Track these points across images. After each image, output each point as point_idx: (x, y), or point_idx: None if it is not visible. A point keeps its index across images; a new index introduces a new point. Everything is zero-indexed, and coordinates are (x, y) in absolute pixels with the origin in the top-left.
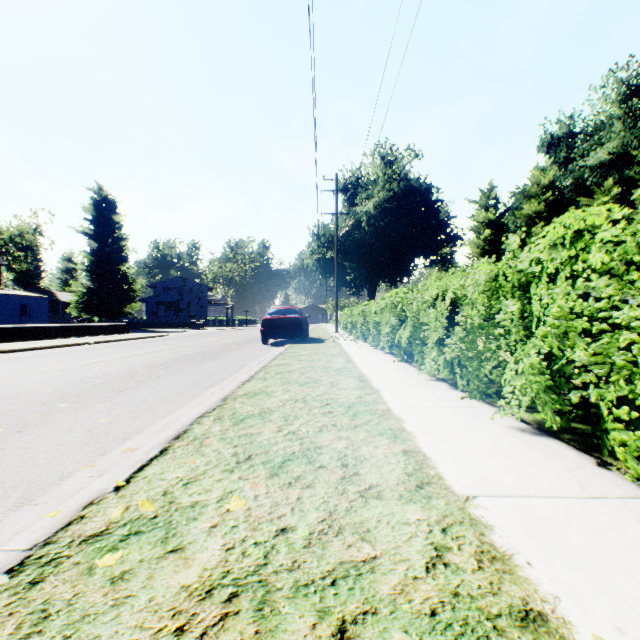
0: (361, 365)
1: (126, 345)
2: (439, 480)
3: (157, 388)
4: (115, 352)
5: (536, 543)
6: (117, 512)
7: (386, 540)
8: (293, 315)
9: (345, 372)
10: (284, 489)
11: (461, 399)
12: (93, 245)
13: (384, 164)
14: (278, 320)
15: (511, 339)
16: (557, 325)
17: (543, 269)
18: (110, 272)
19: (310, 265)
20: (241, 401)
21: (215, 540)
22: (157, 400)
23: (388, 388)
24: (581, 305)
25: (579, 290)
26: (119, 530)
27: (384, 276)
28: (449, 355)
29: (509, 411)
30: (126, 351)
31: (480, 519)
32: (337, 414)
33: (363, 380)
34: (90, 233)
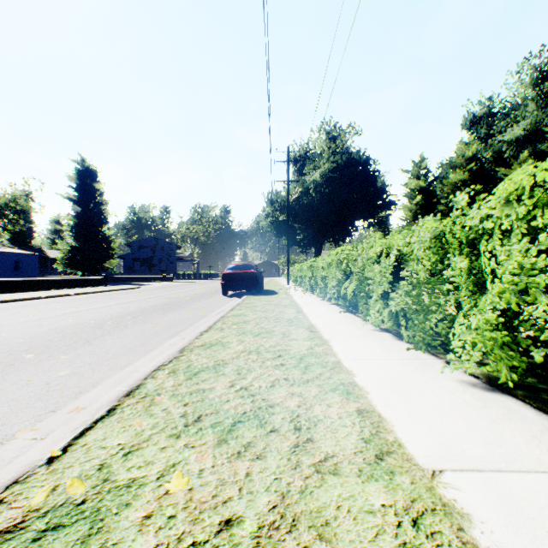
0: (310, 315)
1: (102, 296)
2: (399, 448)
3: (121, 338)
4: (91, 303)
5: (527, 543)
6: (40, 495)
7: (349, 539)
8: (250, 270)
9: (296, 322)
10: (232, 461)
11: (407, 350)
12: (77, 209)
13: (329, 139)
14: (236, 274)
15: (460, 294)
16: (515, 281)
17: (495, 225)
18: (91, 232)
19: (265, 227)
20: (197, 352)
21: (146, 539)
22: (119, 350)
23: (336, 339)
24: (543, 261)
25: (541, 245)
26: (36, 523)
27: (329, 236)
28: (394, 308)
29: (460, 366)
30: (101, 302)
31: (453, 505)
32: (289, 367)
33: (313, 330)
34: (74, 199)
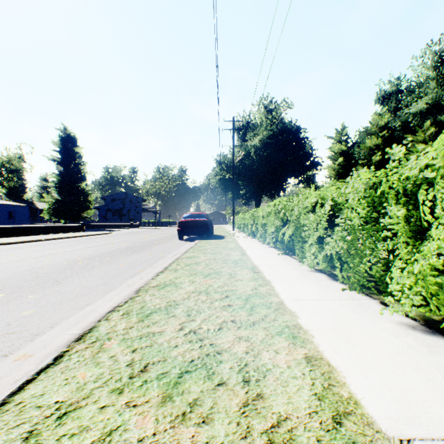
0: (253, 257)
1: (78, 240)
2: (357, 408)
3: (87, 278)
4: (67, 246)
5: None
6: None
7: None
8: (201, 218)
9: (241, 264)
10: (176, 427)
11: (342, 291)
12: (60, 169)
13: (266, 111)
14: (190, 222)
15: (398, 240)
16: None
17: (436, 173)
18: (72, 188)
19: (214, 183)
20: (152, 293)
21: None
22: (82, 290)
23: (277, 279)
24: None
25: None
26: None
27: (266, 191)
28: (329, 252)
29: (400, 309)
30: (76, 245)
31: None
32: (236, 308)
33: (256, 271)
34: (58, 160)
